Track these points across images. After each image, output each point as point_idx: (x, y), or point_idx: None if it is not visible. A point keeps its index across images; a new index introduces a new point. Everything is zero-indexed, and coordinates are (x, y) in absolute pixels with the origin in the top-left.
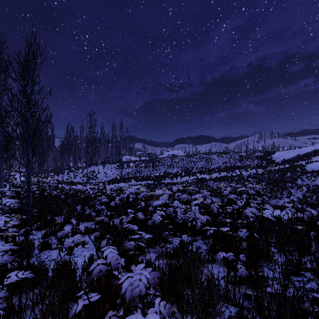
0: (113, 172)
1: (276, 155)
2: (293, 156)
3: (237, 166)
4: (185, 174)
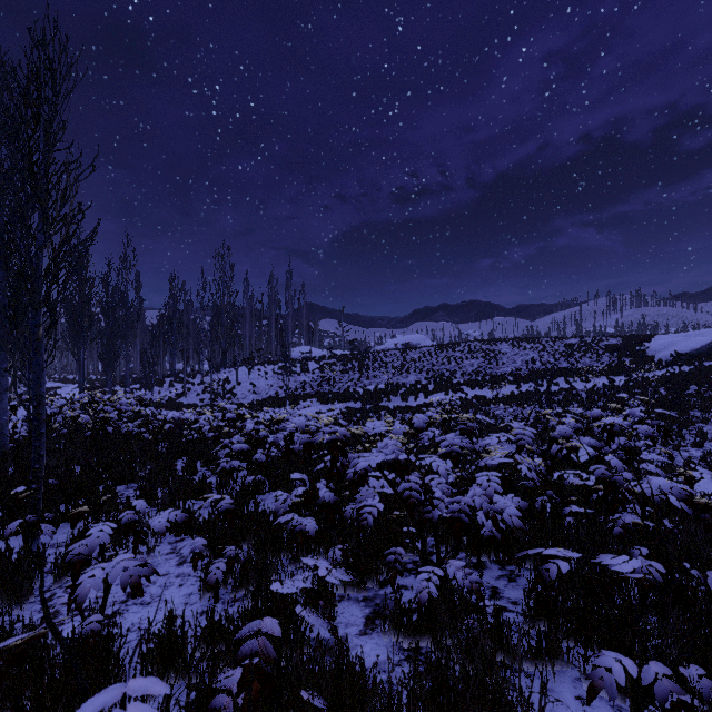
0: (271, 382)
1: (656, 343)
2: (701, 345)
3: (559, 370)
4: (436, 388)
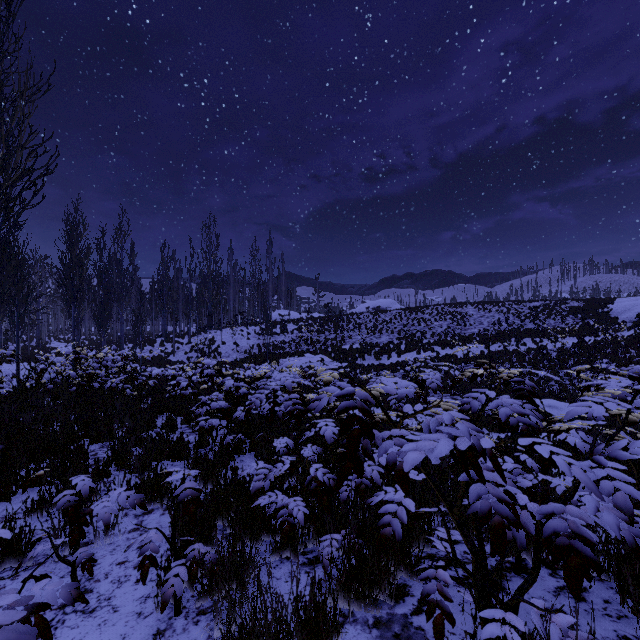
0: (253, 341)
1: (618, 305)
2: None
3: (525, 331)
4: (408, 348)
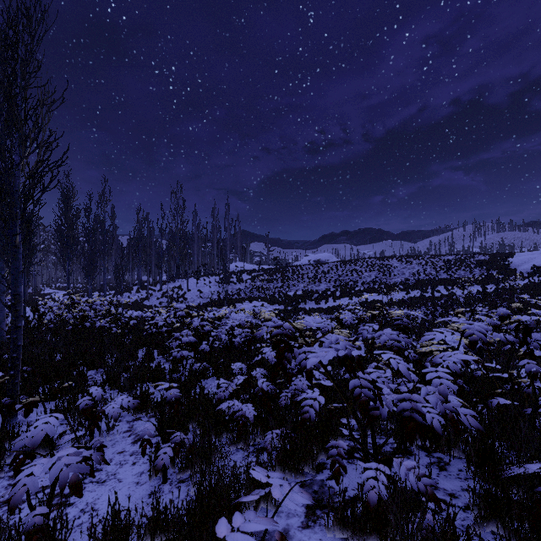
0: (214, 289)
1: (517, 259)
2: None
3: (440, 280)
4: (342, 294)
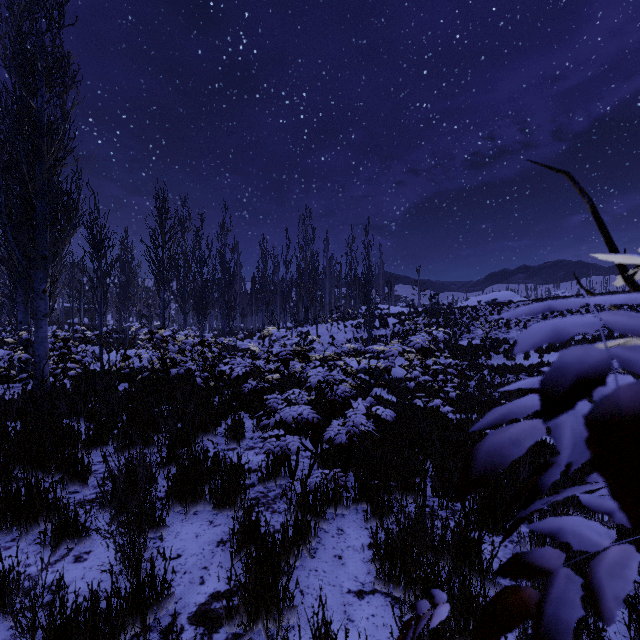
0: (350, 335)
1: None
2: None
3: None
4: (553, 345)
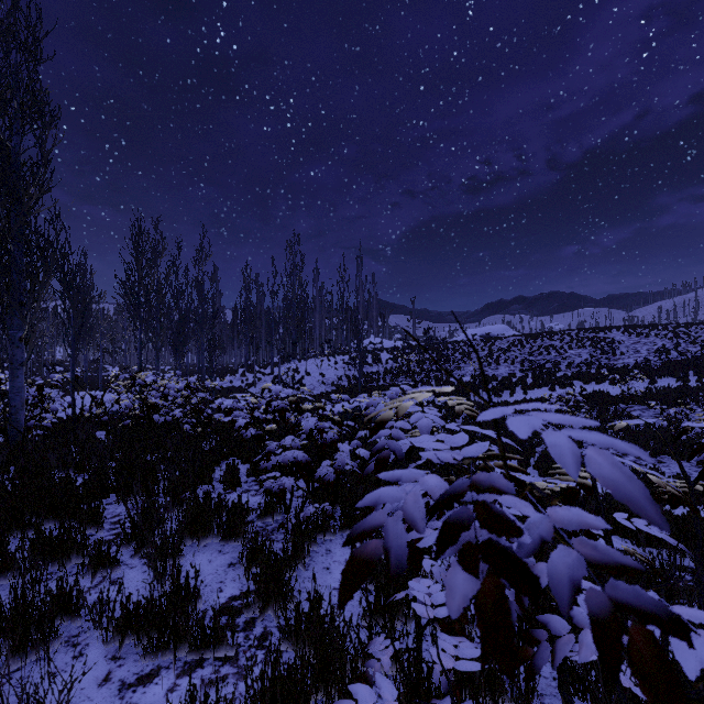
0: (341, 372)
1: None
2: None
3: None
4: (537, 382)
